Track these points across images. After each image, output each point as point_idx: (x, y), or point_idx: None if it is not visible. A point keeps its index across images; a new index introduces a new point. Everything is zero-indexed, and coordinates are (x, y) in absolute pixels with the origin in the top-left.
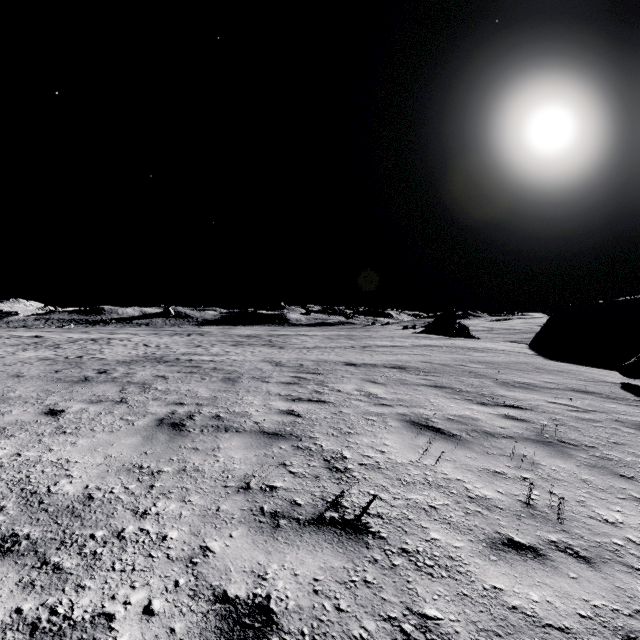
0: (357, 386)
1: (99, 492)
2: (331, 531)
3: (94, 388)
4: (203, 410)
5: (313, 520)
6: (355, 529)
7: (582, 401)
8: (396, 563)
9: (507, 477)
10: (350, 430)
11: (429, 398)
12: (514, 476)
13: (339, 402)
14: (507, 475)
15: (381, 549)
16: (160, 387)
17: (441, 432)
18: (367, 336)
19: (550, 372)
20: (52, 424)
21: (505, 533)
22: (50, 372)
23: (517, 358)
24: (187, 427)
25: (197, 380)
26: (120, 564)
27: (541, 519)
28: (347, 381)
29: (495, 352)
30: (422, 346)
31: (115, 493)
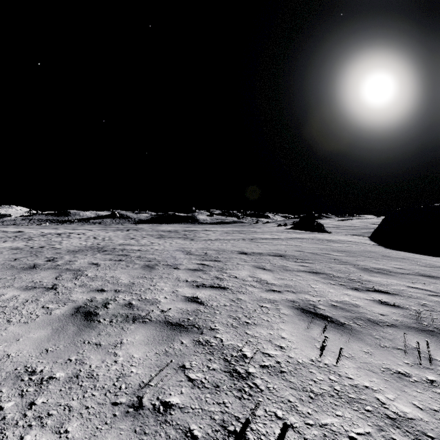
0: (250, 272)
1: None
2: None
3: (36, 275)
4: (118, 297)
5: None
6: None
7: (435, 285)
8: None
9: (414, 380)
10: (248, 320)
11: (310, 283)
12: (420, 379)
13: (236, 288)
14: (412, 377)
15: None
16: (90, 274)
17: (330, 320)
18: (253, 231)
19: (395, 259)
20: None
21: None
22: (10, 260)
23: (366, 248)
24: (98, 317)
25: (122, 267)
26: None
27: None
28: (241, 268)
29: (347, 243)
30: (294, 238)
31: None
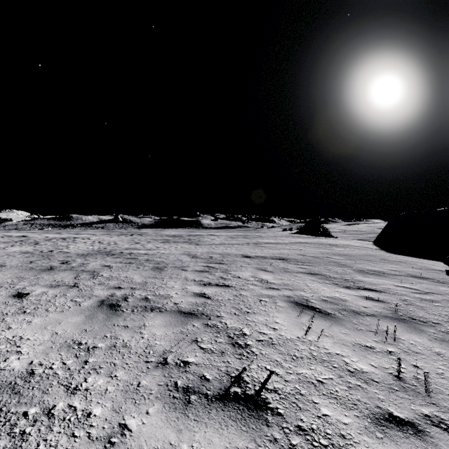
0: (252, 273)
1: (40, 368)
2: (235, 407)
3: (56, 275)
4: (135, 293)
5: (219, 395)
6: (256, 405)
7: (421, 285)
8: (294, 443)
9: (376, 351)
10: (248, 310)
11: (306, 283)
12: (382, 350)
13: (239, 286)
14: (376, 349)
15: (279, 427)
16: (105, 274)
17: (319, 311)
18: (258, 236)
19: (392, 262)
20: (16, 305)
21: (385, 407)
22: (26, 262)
23: (367, 252)
24: (121, 307)
25: (133, 269)
26: (44, 445)
27: (412, 392)
28: (245, 269)
29: (350, 247)
30: (297, 243)
31: (54, 369)
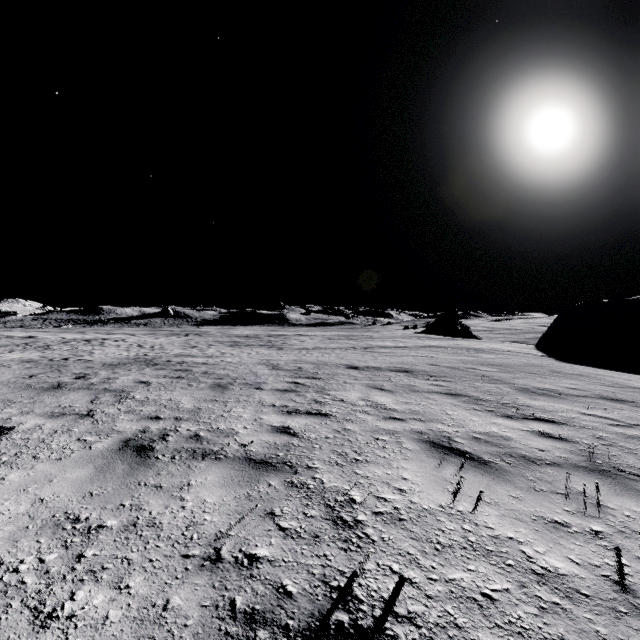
0: (362, 394)
1: None
2: None
3: (63, 397)
4: (181, 427)
5: (310, 630)
6: None
7: (619, 412)
8: None
9: (573, 531)
10: (358, 456)
11: (445, 409)
12: (582, 529)
13: (342, 415)
14: (572, 528)
15: None
16: (139, 396)
17: (469, 457)
18: (368, 336)
19: (569, 376)
20: None
21: None
22: (23, 377)
23: (528, 360)
24: (156, 452)
25: (183, 387)
26: None
27: None
28: (350, 388)
29: (503, 353)
30: (426, 347)
31: (20, 572)
